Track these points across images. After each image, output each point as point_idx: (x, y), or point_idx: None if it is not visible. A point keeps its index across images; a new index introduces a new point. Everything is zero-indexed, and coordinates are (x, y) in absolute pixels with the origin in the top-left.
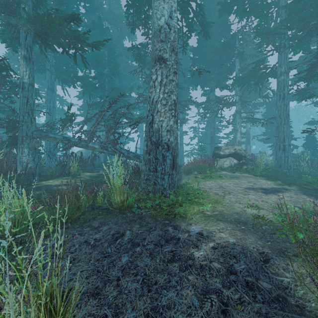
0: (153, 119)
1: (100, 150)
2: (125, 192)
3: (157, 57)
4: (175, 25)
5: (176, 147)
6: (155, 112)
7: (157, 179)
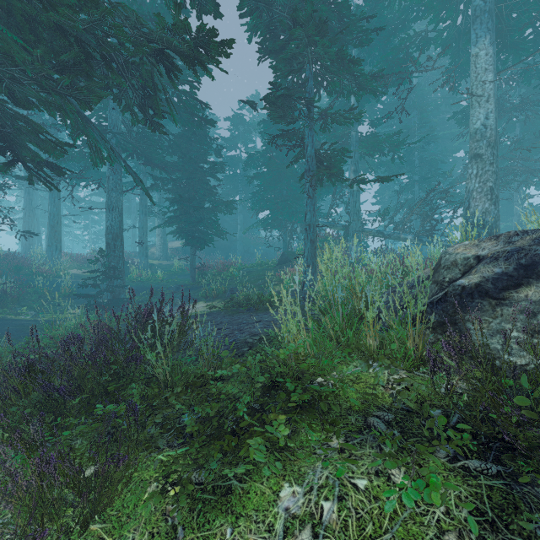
0: (469, 205)
1: (413, 240)
2: None
3: (472, 155)
4: (491, 123)
5: (494, 226)
6: (471, 199)
7: None
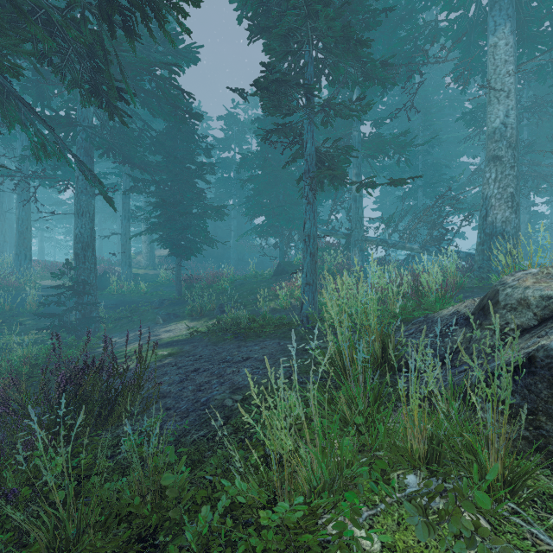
0: (486, 213)
1: (419, 250)
2: (457, 276)
3: (490, 157)
4: (512, 122)
5: (515, 236)
6: (489, 206)
7: (491, 266)
